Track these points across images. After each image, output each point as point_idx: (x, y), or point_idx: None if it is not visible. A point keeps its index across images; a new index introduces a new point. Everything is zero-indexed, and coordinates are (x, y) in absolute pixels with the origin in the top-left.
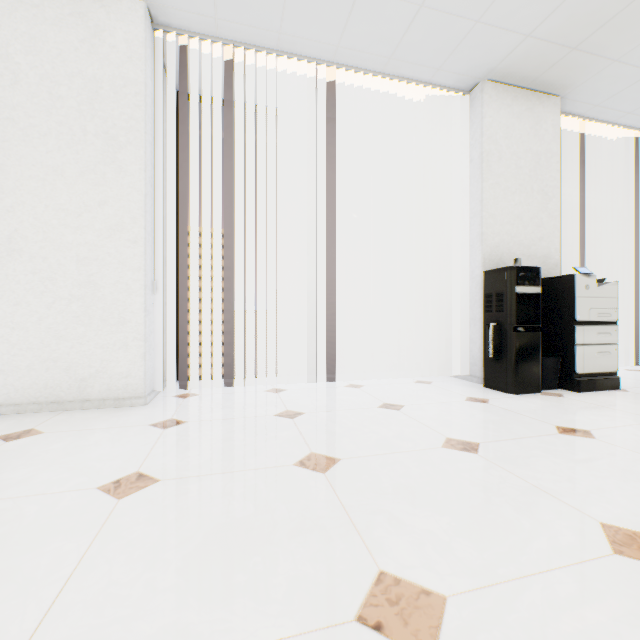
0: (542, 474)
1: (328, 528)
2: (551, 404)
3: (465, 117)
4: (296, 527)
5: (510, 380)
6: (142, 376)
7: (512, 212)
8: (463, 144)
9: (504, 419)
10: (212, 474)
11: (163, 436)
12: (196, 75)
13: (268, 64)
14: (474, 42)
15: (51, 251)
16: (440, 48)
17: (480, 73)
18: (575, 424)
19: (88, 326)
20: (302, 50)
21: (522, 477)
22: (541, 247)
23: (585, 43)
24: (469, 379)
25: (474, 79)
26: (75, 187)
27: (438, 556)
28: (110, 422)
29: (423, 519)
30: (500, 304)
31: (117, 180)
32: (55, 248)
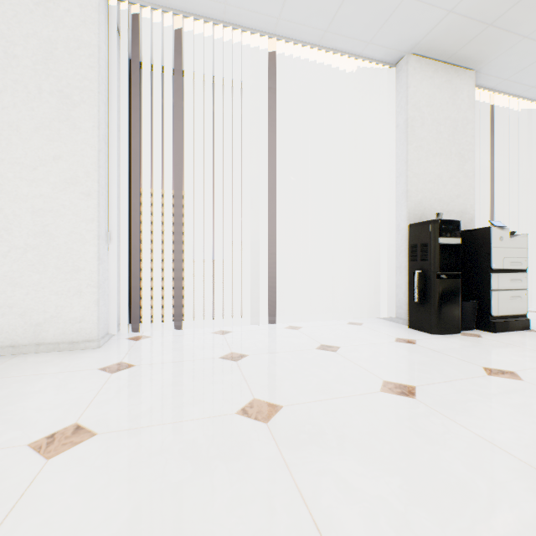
0: (483, 422)
1: (271, 495)
2: (473, 344)
3: (391, 87)
4: (236, 495)
5: (434, 322)
6: (95, 321)
7: (433, 172)
8: (390, 112)
9: (434, 360)
10: (152, 425)
11: (109, 381)
12: (149, 45)
13: (215, 35)
14: (402, 17)
15: (6, 202)
16: (371, 22)
17: (406, 47)
18: (500, 365)
19: (43, 274)
20: (246, 22)
21: (465, 425)
22: (458, 203)
23: (500, 20)
24: (395, 321)
25: (400, 53)
26: (30, 142)
27: (395, 535)
28: (61, 366)
29: (372, 481)
30: (424, 254)
31: (71, 136)
32: (10, 200)
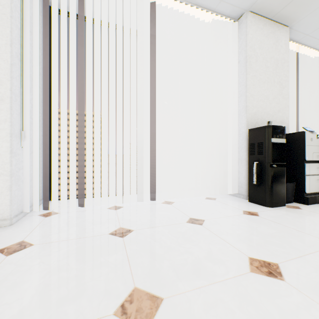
0: None
1: None
2: (299, 216)
3: (235, 36)
4: None
5: (268, 198)
6: (8, 203)
7: (263, 94)
8: (233, 52)
9: (279, 232)
10: None
11: None
12: None
13: None
14: None
15: None
16: None
17: (246, 5)
18: None
19: None
20: None
21: None
22: (279, 116)
23: None
24: (237, 196)
25: (242, 10)
26: None
27: None
28: None
29: None
30: (260, 149)
31: None
32: None
